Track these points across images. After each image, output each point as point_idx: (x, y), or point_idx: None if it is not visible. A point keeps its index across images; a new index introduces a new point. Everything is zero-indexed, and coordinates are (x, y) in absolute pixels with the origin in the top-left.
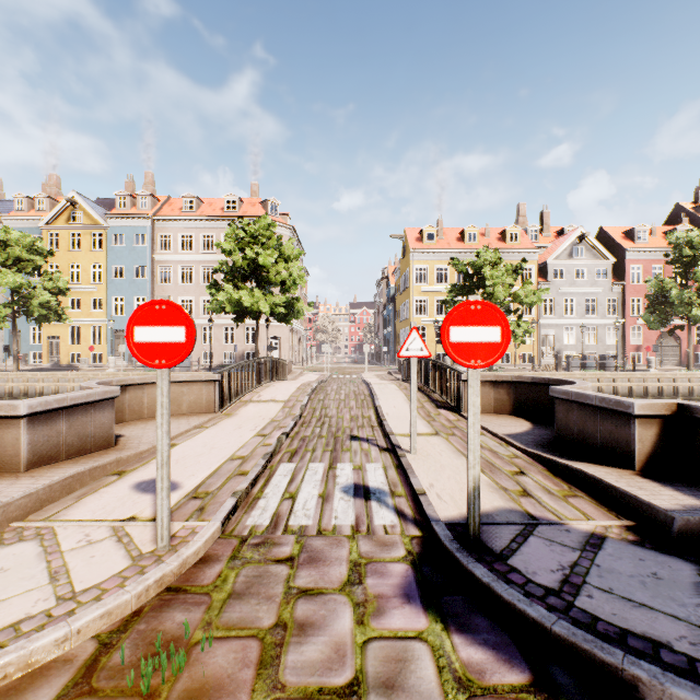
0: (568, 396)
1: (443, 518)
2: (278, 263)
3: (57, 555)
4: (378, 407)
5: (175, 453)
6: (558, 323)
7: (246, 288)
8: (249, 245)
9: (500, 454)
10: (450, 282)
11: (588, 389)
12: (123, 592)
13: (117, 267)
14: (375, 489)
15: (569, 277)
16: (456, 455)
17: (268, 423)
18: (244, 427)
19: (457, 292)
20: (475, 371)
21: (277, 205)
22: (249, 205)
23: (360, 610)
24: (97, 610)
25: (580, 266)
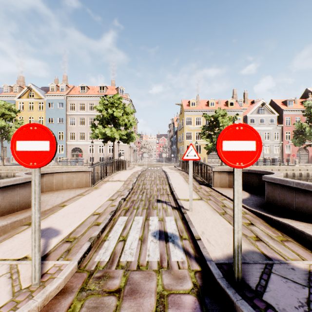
0: (274, 181)
1: (213, 258)
2: (123, 115)
3: None
4: (170, 184)
5: (64, 210)
6: None
7: (108, 127)
8: (110, 107)
9: None
10: (202, 125)
11: (282, 177)
12: None
13: (50, 118)
14: (171, 234)
15: (257, 122)
16: (213, 212)
17: (115, 193)
18: (103, 195)
19: (206, 129)
20: (238, 169)
21: (123, 89)
22: (110, 89)
23: None
24: None
25: (262, 117)
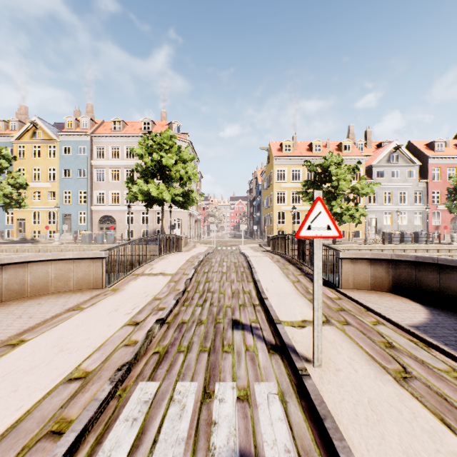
0: None
1: None
2: (177, 164)
3: None
4: (258, 281)
5: (4, 363)
6: (379, 209)
7: (153, 182)
8: (156, 150)
9: (433, 368)
10: (302, 180)
11: None
12: None
13: (66, 170)
14: None
15: (387, 176)
16: (376, 370)
17: (148, 303)
18: (121, 308)
19: (309, 186)
20: None
21: (179, 126)
22: (160, 126)
23: None
24: None
25: (395, 168)
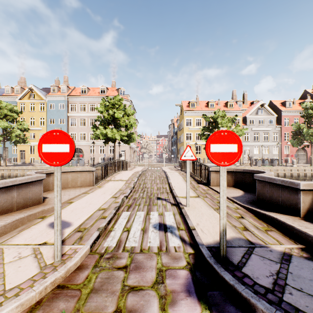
0: (263, 179)
1: (205, 243)
2: (124, 116)
3: (1, 265)
4: (170, 183)
5: (72, 206)
6: (251, 144)
7: (109, 128)
8: (111, 108)
9: (230, 207)
10: (202, 126)
11: (272, 175)
12: (31, 290)
13: (51, 119)
14: (169, 226)
15: (256, 123)
16: (209, 208)
17: (118, 191)
18: (106, 193)
19: (205, 130)
20: (223, 167)
21: (123, 90)
22: (111, 90)
23: (162, 301)
24: (14, 303)
25: (261, 118)
